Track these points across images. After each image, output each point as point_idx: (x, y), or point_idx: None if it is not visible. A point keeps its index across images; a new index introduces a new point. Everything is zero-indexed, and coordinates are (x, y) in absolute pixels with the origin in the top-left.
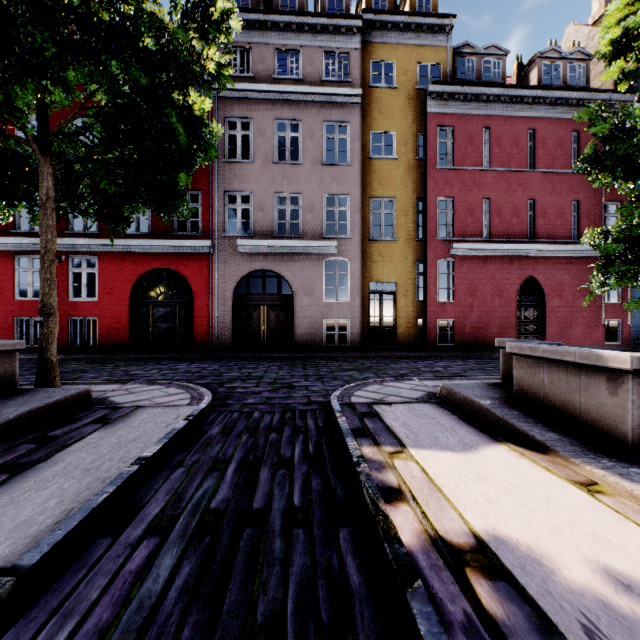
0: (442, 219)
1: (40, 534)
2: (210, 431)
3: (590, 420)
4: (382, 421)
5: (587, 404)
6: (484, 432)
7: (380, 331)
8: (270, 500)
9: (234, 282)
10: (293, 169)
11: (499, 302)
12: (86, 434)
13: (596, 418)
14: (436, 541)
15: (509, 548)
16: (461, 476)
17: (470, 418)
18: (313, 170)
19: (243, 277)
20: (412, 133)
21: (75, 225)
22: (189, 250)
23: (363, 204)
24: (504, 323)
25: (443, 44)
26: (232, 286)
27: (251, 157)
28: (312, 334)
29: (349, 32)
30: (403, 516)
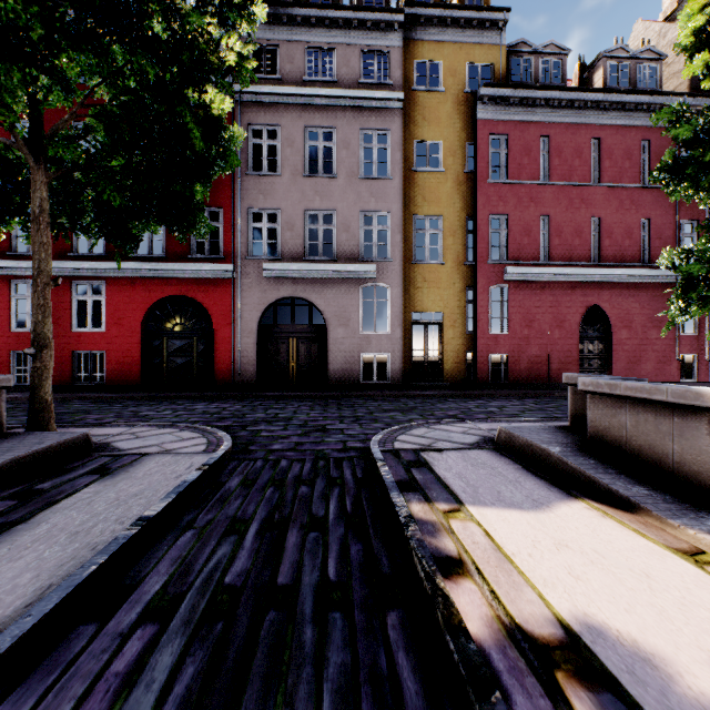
0: (495, 240)
1: (4, 622)
2: (228, 483)
3: (686, 472)
4: (432, 471)
5: (682, 452)
6: (555, 485)
7: (424, 367)
8: (299, 573)
9: (259, 311)
10: (326, 183)
11: (559, 334)
12: (80, 487)
13: (694, 469)
14: (513, 632)
15: (609, 643)
16: (535, 542)
17: (536, 468)
18: (349, 184)
19: (269, 305)
20: (461, 142)
21: (81, 248)
22: (208, 275)
23: (405, 223)
24: (565, 357)
25: (496, 42)
26: (257, 316)
27: (278, 169)
28: (347, 370)
29: (389, 28)
30: (467, 597)
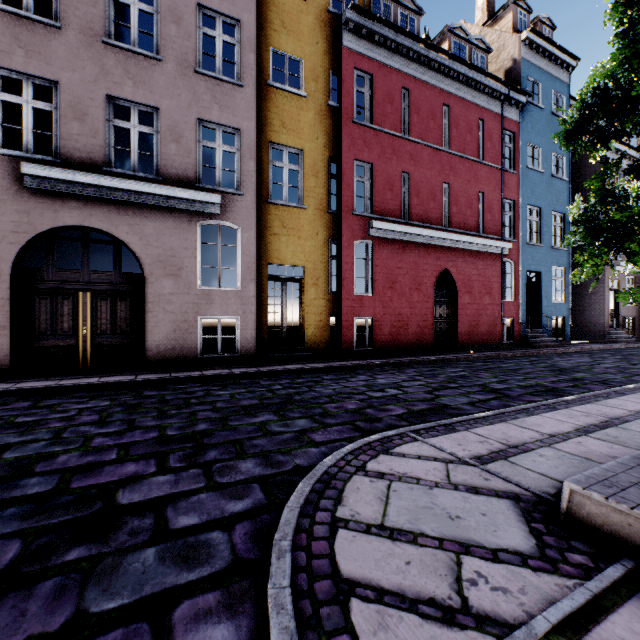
0: (359, 190)
1: None
2: None
3: None
4: None
5: None
6: None
7: (282, 333)
8: None
9: (15, 244)
10: (144, 64)
11: (418, 297)
12: None
13: None
14: None
15: None
16: None
17: None
18: (180, 76)
19: (39, 237)
20: (324, 68)
21: None
22: None
23: (259, 149)
24: (422, 321)
25: None
26: (10, 251)
27: (56, 18)
28: (178, 340)
29: None
30: None
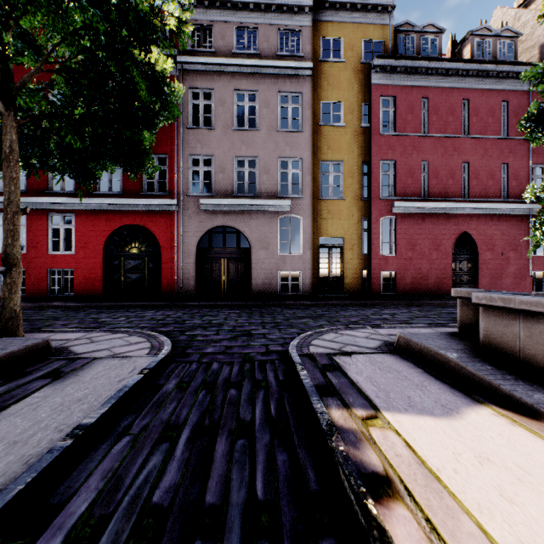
0: (385, 180)
1: None
2: (165, 386)
3: None
4: (346, 375)
5: None
6: (458, 390)
7: (329, 281)
8: (227, 489)
9: (197, 237)
10: (251, 135)
11: (436, 255)
12: (31, 392)
13: None
14: None
15: None
16: (456, 454)
17: (437, 372)
18: (269, 136)
19: (205, 232)
20: (358, 103)
21: (58, 188)
22: (157, 208)
23: (314, 167)
24: (441, 274)
25: (386, 22)
26: (195, 241)
27: (213, 124)
28: (268, 284)
29: (301, 11)
30: (403, 528)
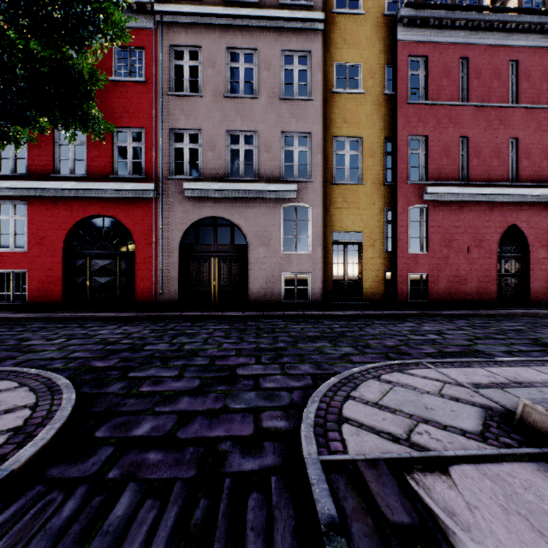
0: (413, 161)
1: None
2: None
3: None
4: None
5: None
6: None
7: (344, 286)
8: None
9: (181, 231)
10: (247, 104)
11: (478, 253)
12: None
13: None
14: None
15: None
16: None
17: None
18: (270, 105)
19: (191, 225)
20: (380, 65)
21: None
22: (130, 194)
23: (325, 144)
24: (483, 277)
25: None
26: (178, 235)
27: (200, 90)
28: (268, 289)
29: None
30: None
